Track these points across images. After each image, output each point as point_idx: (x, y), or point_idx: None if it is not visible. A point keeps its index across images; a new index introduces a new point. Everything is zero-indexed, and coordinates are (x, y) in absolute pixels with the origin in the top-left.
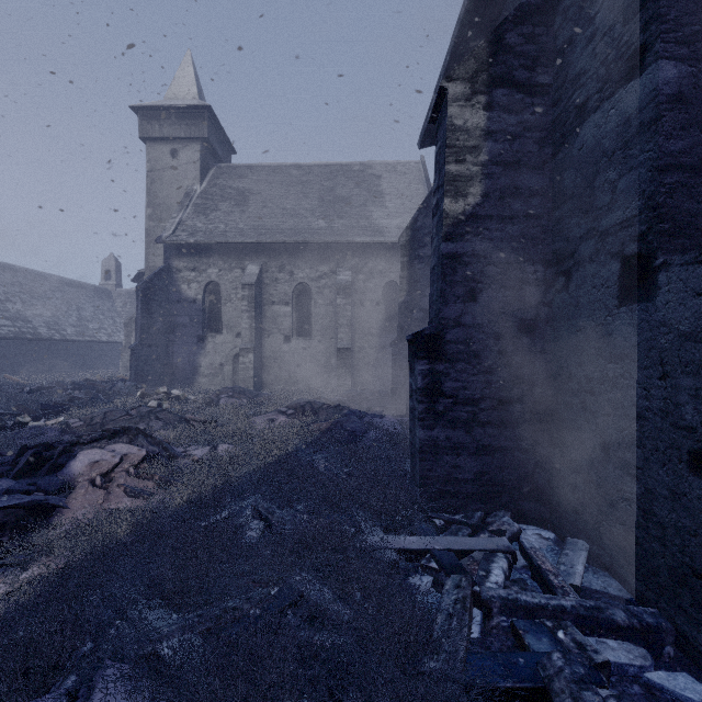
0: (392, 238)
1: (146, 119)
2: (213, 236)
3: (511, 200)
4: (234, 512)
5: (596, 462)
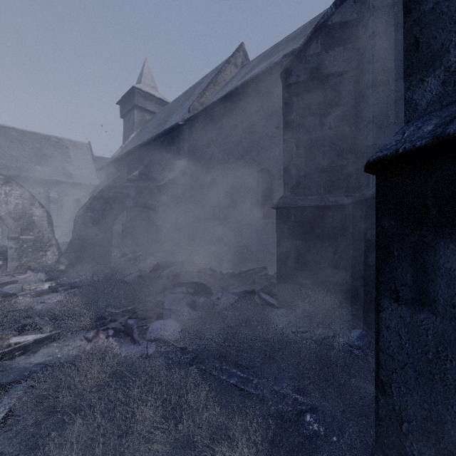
0: (77, 181)
1: None
2: None
3: None
4: None
5: None
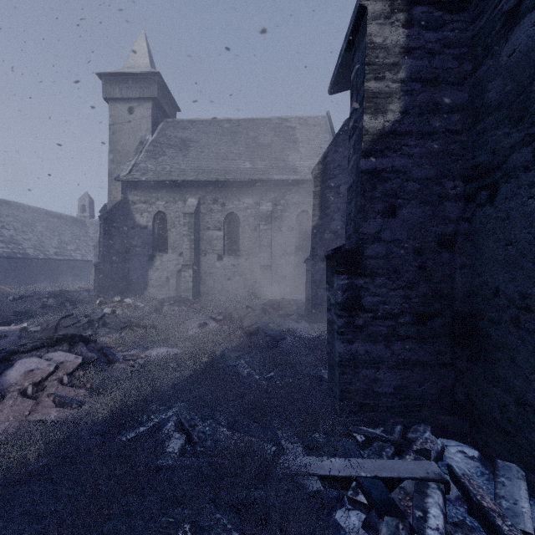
0: (304, 176)
1: (109, 83)
2: (160, 175)
3: (430, 116)
4: (156, 424)
5: (534, 384)
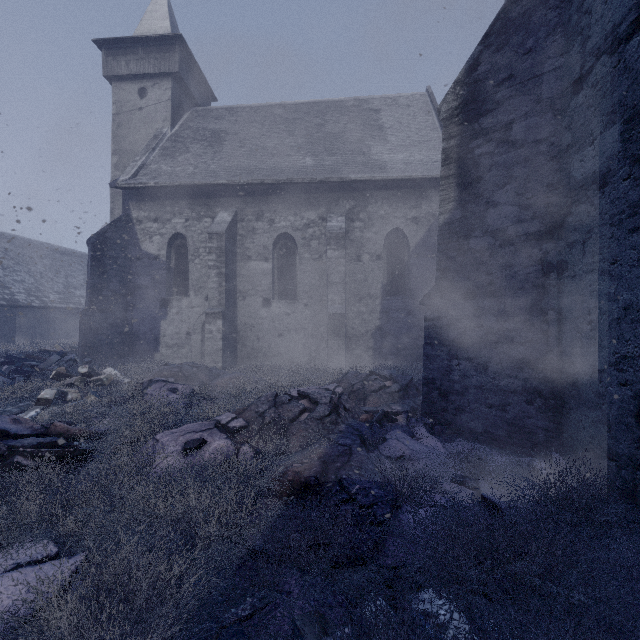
0: (397, 174)
1: (111, 54)
2: (178, 178)
3: None
4: None
5: None
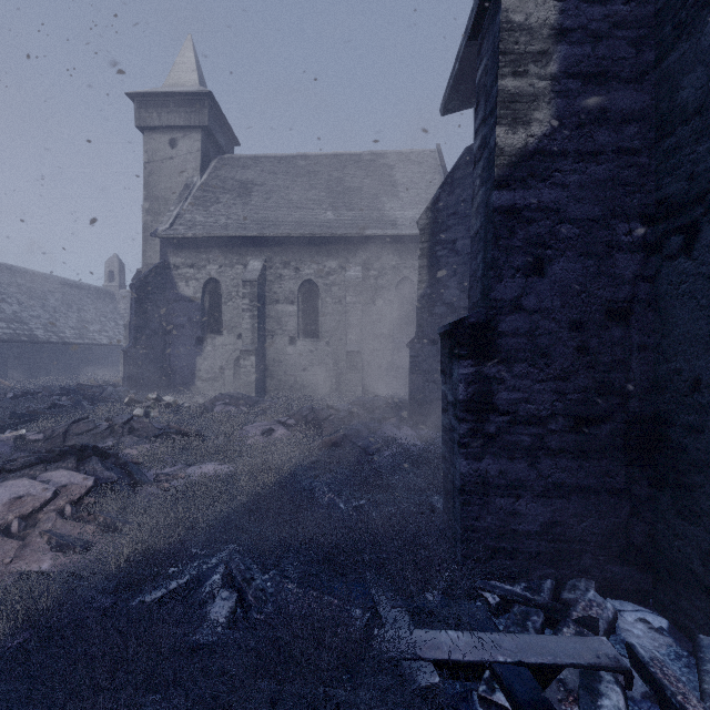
0: (406, 230)
1: (143, 106)
2: (212, 229)
3: (595, 128)
4: (195, 577)
5: None
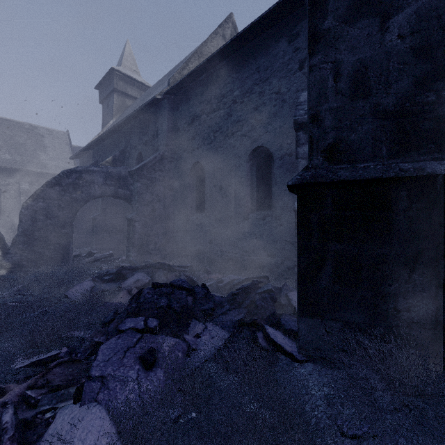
0: (53, 171)
1: None
2: None
3: None
4: None
5: None
